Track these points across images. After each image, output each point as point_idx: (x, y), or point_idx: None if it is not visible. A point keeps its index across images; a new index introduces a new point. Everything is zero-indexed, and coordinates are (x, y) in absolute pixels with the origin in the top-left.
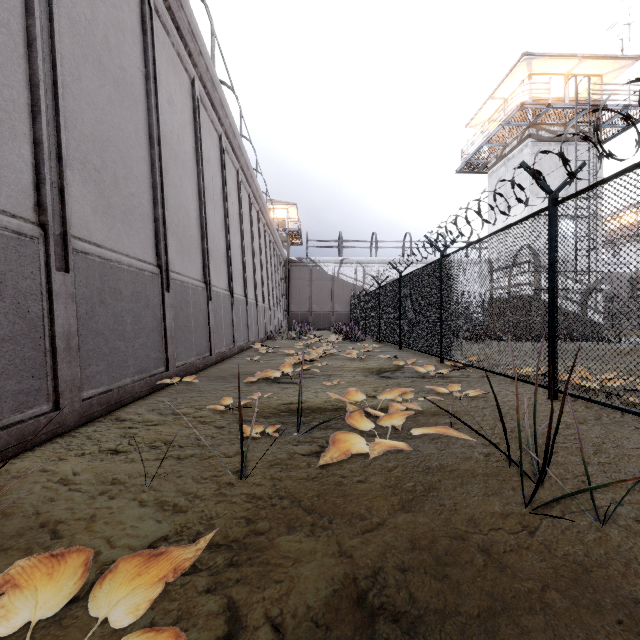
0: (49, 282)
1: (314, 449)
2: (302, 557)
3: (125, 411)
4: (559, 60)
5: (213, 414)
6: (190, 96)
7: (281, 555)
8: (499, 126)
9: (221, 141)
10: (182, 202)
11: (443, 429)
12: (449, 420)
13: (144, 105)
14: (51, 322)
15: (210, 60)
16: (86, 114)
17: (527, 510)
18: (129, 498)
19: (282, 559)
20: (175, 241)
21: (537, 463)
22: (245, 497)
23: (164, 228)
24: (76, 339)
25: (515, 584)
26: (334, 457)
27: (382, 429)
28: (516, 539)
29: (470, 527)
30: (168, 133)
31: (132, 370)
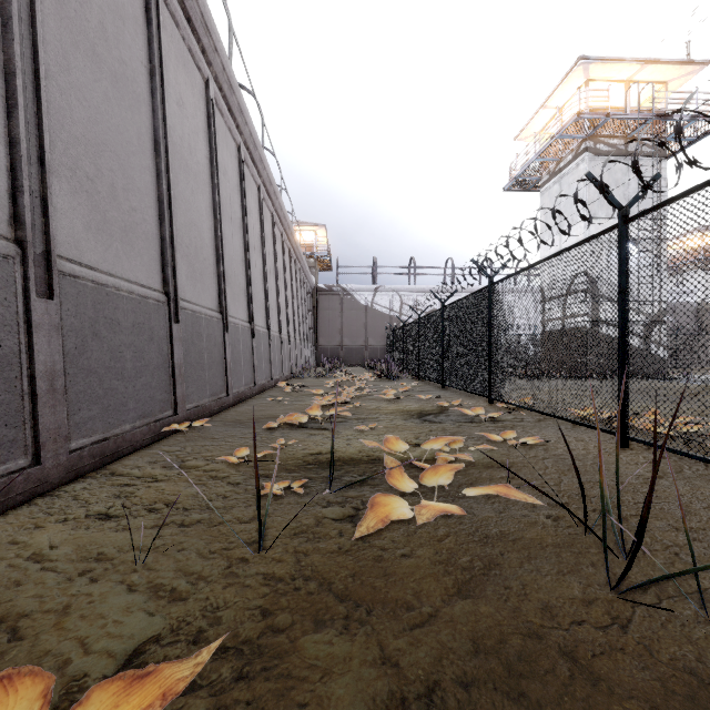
0: (28, 310)
1: (347, 512)
2: (333, 667)
3: (123, 464)
4: (619, 65)
5: (227, 467)
6: (204, 99)
7: (306, 663)
8: (552, 138)
9: (240, 152)
10: (194, 220)
11: (503, 488)
12: (506, 474)
13: (148, 106)
14: (30, 359)
15: (227, 58)
16: (76, 112)
17: (614, 595)
18: (116, 581)
19: (307, 670)
20: (185, 264)
21: (621, 532)
22: (262, 578)
23: (172, 249)
24: (62, 379)
25: (614, 705)
26: (372, 524)
27: (427, 486)
28: (606, 636)
29: (546, 619)
30: (177, 140)
31: (133, 415)
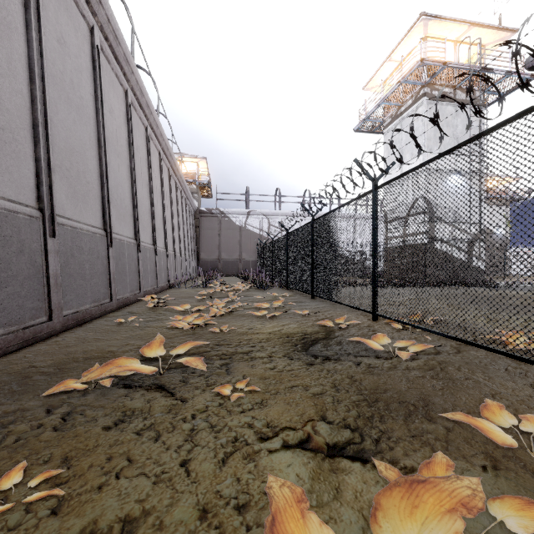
0: None
1: None
2: None
3: None
4: (452, 24)
5: None
6: None
7: None
8: (398, 83)
9: (93, 35)
10: None
11: None
12: None
13: None
14: None
15: None
16: None
17: None
18: None
19: None
20: None
21: None
22: None
23: None
24: None
25: None
26: None
27: None
28: None
29: None
30: None
31: None
